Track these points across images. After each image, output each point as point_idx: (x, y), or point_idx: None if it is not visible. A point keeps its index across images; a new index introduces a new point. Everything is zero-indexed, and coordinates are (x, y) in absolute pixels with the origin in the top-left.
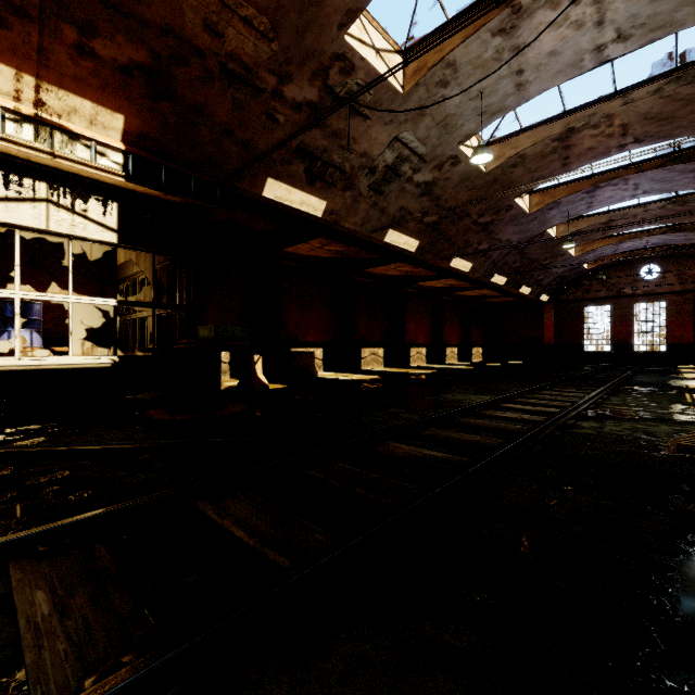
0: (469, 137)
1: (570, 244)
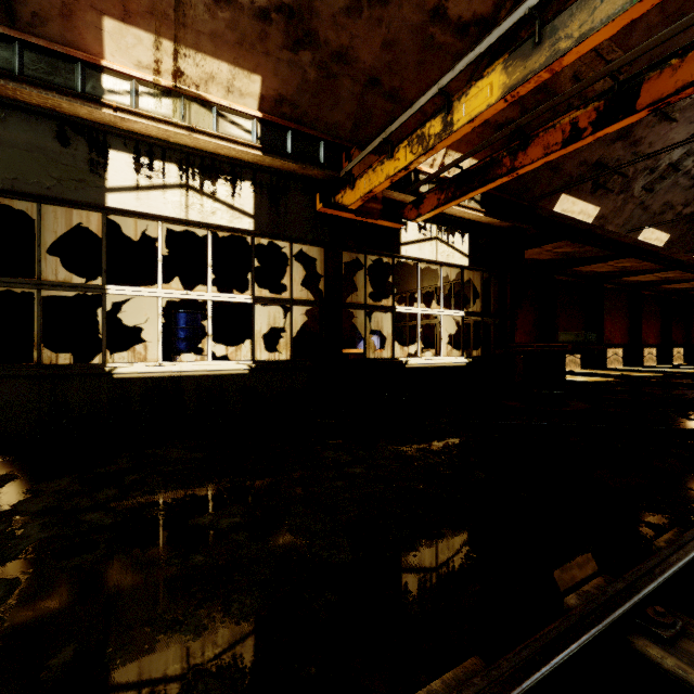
0: None
1: None
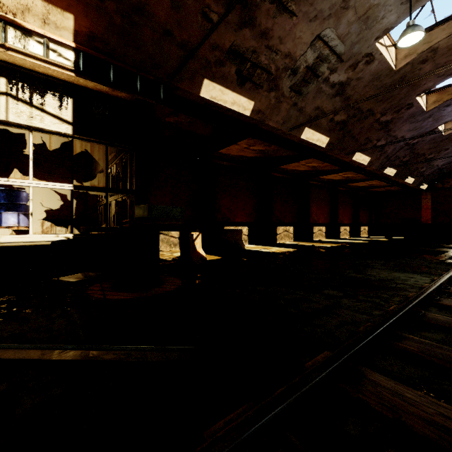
0: (387, 31)
1: None
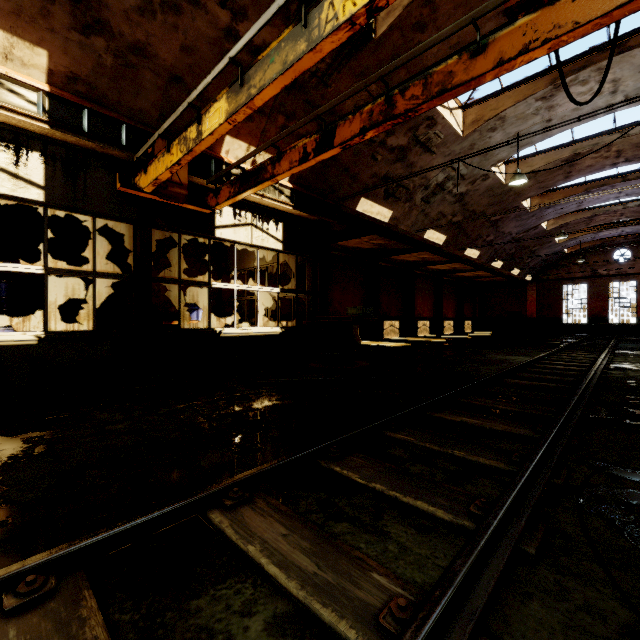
0: (500, 161)
1: (563, 237)
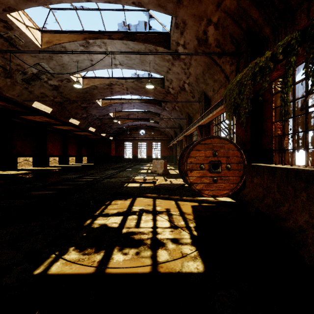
0: (74, 74)
1: (116, 120)
